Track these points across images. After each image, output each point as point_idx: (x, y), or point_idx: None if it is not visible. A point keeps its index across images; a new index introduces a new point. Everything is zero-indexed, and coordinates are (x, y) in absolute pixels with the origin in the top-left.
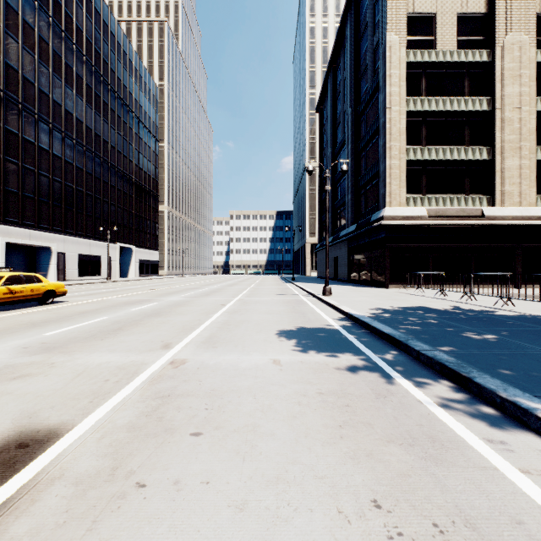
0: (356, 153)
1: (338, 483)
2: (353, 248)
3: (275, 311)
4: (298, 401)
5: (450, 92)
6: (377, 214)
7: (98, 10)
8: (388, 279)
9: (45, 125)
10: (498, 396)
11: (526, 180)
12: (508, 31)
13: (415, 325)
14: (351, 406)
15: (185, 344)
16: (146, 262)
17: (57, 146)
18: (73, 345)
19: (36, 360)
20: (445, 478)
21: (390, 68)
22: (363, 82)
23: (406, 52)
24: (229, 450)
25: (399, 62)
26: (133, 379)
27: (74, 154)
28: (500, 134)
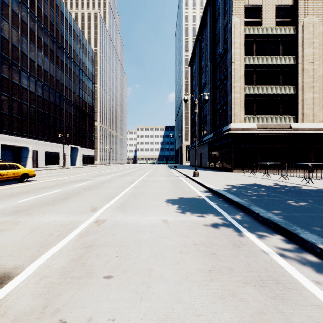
0: (213, 90)
1: (211, 321)
2: (211, 147)
3: (164, 186)
4: (180, 250)
5: (271, 53)
6: (226, 127)
7: (57, 4)
8: (233, 166)
9: (25, 73)
10: (318, 248)
11: (317, 106)
12: (306, 15)
13: (253, 195)
14: (216, 254)
15: (106, 208)
16: (87, 156)
17: (32, 86)
18: (34, 209)
19: (8, 219)
20: (292, 316)
21: (234, 38)
22: (217, 47)
23: (244, 28)
24: (131, 290)
25: (239, 35)
26: (69, 234)
27: (43, 91)
28: (301, 78)
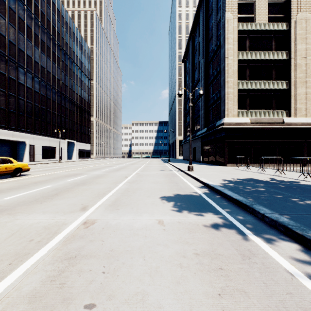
0: (206, 86)
1: None
2: (205, 142)
3: (158, 181)
4: (180, 262)
5: (264, 48)
6: (219, 121)
7: (54, 2)
8: (226, 160)
9: (22, 69)
10: None
11: (309, 101)
12: (299, 11)
13: (252, 192)
14: (224, 269)
15: (97, 206)
16: (83, 150)
17: (29, 82)
18: (19, 207)
19: None
20: None
21: (228, 34)
22: (210, 43)
23: (237, 24)
24: None
25: (233, 30)
26: (52, 239)
27: (40, 86)
28: (293, 73)
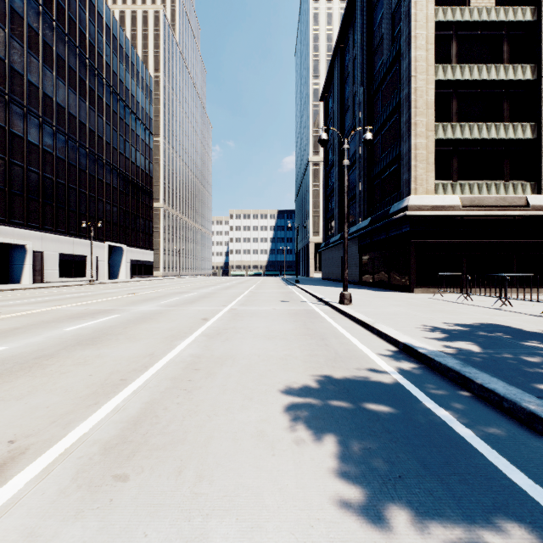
0: None
1: None
2: (366, 245)
3: (278, 333)
4: None
5: (487, 58)
6: (398, 204)
7: None
8: (413, 281)
9: (18, 108)
10: None
11: None
12: None
13: None
14: None
15: (54, 458)
16: (139, 262)
17: (33, 133)
18: None
19: None
20: None
21: (416, 28)
22: (377, 56)
23: (434, 10)
24: None
25: (426, 21)
26: None
27: (54, 142)
28: None
